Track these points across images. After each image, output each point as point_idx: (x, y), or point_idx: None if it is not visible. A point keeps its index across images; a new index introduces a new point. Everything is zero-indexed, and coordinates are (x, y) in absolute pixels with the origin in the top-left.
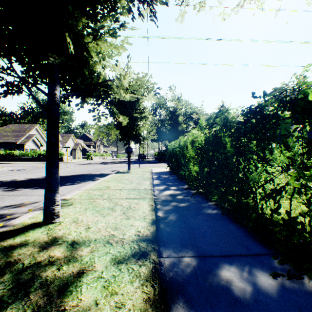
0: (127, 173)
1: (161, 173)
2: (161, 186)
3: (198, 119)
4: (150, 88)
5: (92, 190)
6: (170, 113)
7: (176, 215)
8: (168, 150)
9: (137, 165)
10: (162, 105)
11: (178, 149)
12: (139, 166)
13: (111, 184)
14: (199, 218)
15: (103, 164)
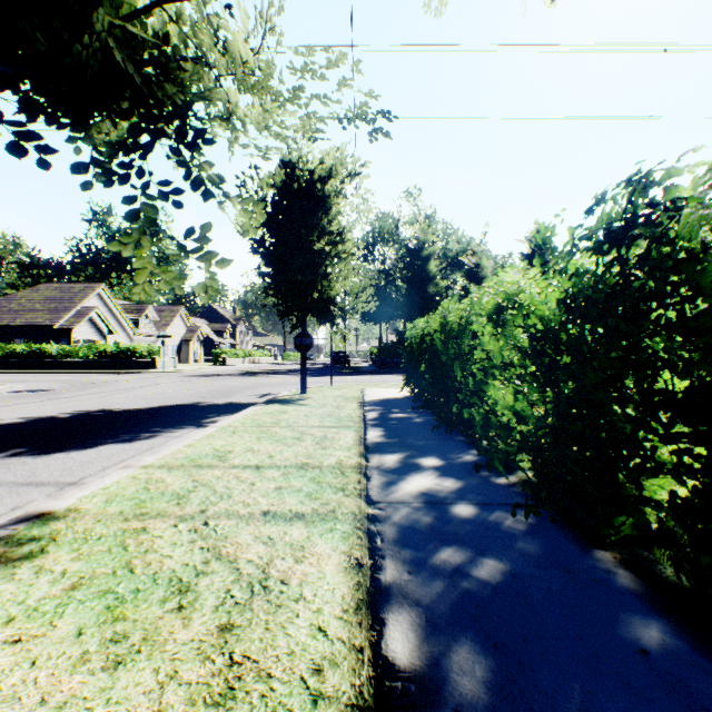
0: (297, 404)
1: (387, 405)
2: (391, 453)
3: (477, 267)
4: (358, 176)
5: (165, 471)
6: (409, 254)
7: (478, 659)
8: (403, 343)
9: (328, 378)
10: (387, 234)
11: (440, 337)
12: (331, 383)
13: (238, 443)
14: (615, 707)
15: (245, 375)
